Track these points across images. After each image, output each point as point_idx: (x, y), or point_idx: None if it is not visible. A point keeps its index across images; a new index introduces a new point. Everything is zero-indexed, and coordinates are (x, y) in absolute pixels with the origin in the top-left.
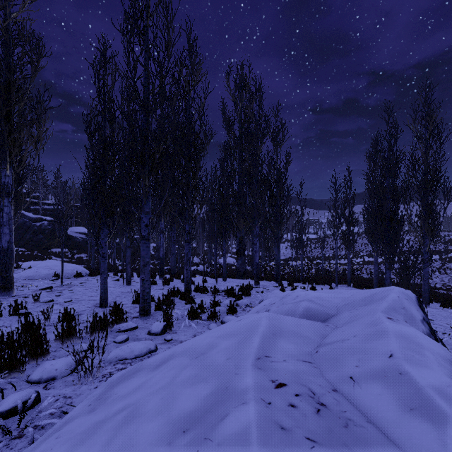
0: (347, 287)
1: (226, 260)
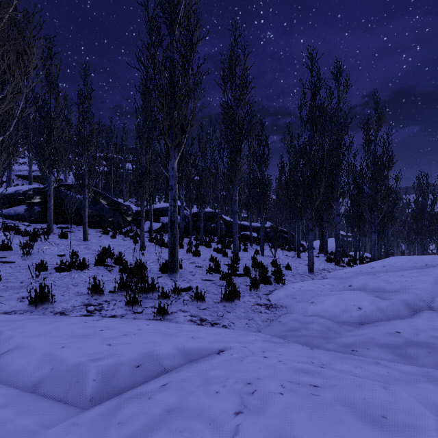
0: None
1: None
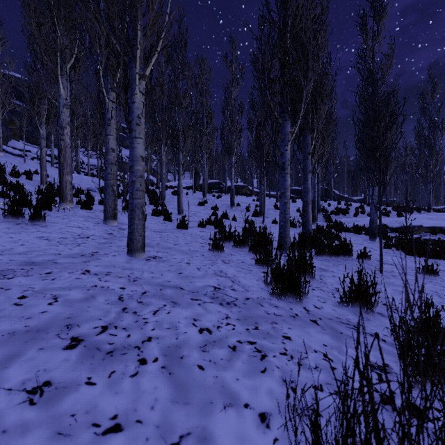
0: None
1: None
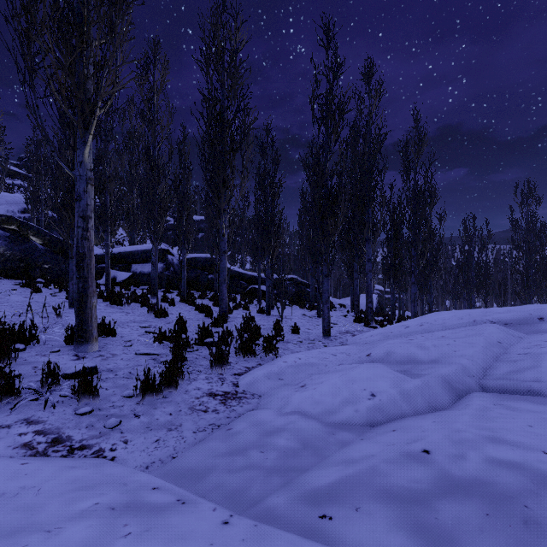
0: None
1: None
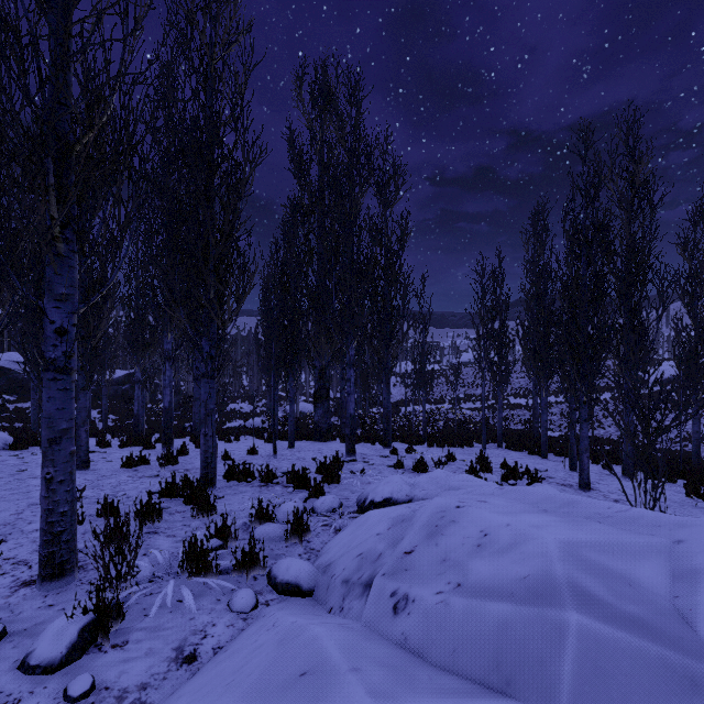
0: (499, 450)
1: (298, 407)
